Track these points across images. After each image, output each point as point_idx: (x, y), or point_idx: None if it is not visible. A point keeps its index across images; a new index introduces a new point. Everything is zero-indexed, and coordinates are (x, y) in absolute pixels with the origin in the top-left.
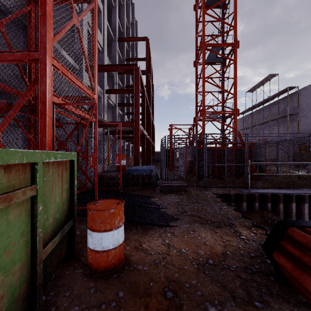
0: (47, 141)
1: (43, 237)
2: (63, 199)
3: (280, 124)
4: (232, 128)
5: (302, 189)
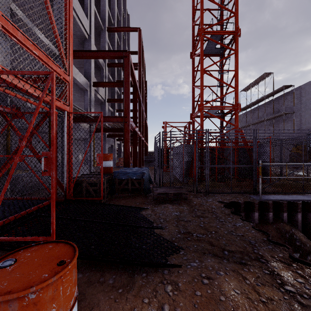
0: None
1: None
2: None
3: (275, 124)
4: (232, 124)
5: None
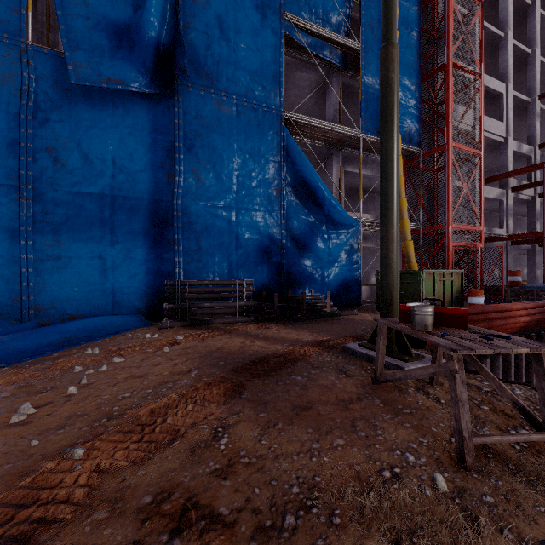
0: (450, 265)
1: (453, 292)
2: (458, 286)
3: None
4: None
5: None
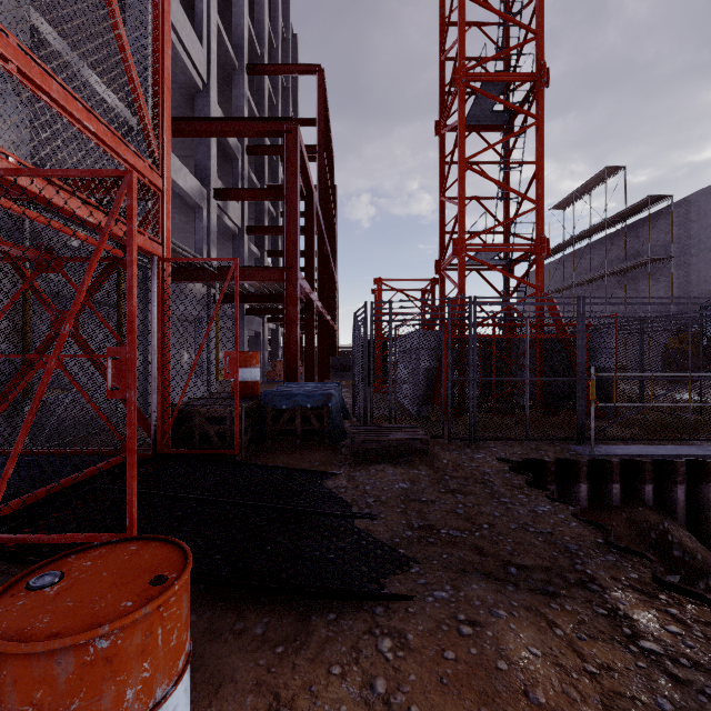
0: None
1: None
2: None
3: (630, 283)
4: (531, 286)
5: None
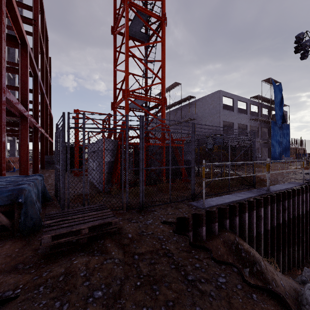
0: None
1: None
2: None
3: (182, 128)
4: (160, 120)
5: (237, 190)
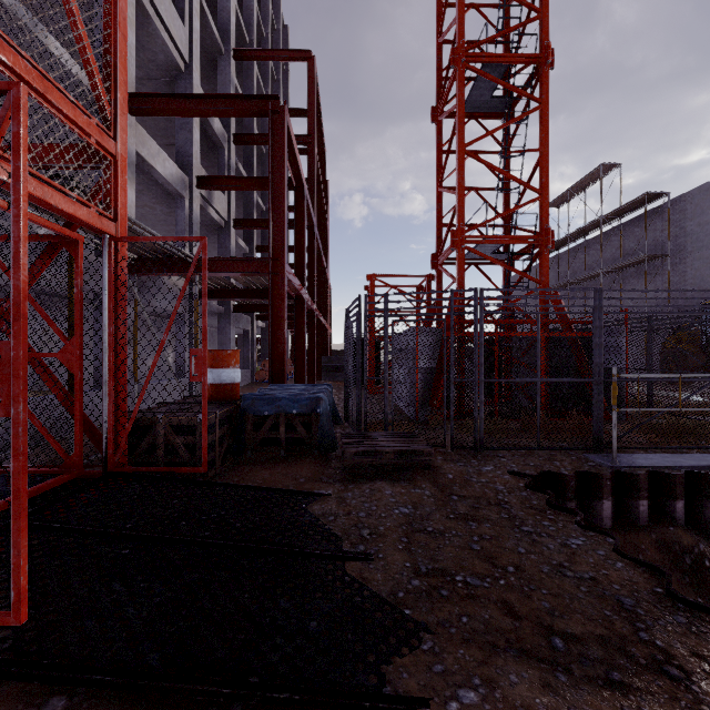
0: None
1: None
2: None
3: (625, 282)
4: (535, 280)
5: None
